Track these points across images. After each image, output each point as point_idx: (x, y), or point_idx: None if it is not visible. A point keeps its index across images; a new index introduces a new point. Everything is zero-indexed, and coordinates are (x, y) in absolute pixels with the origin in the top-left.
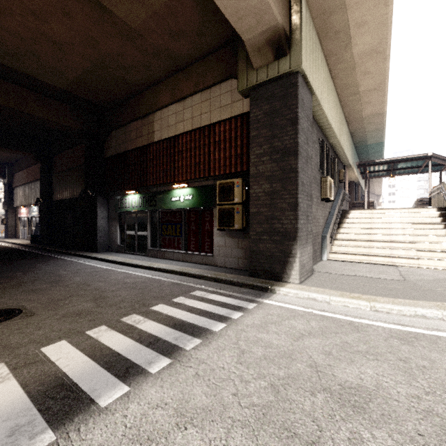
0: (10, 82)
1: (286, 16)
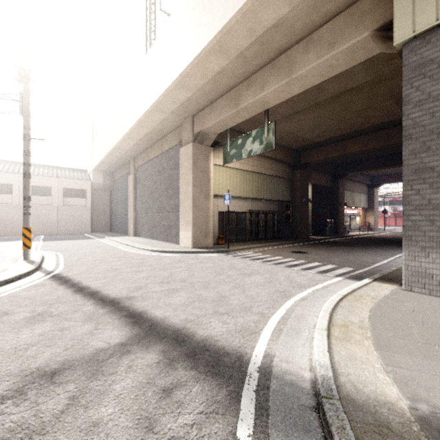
0: (382, 130)
1: (384, 8)
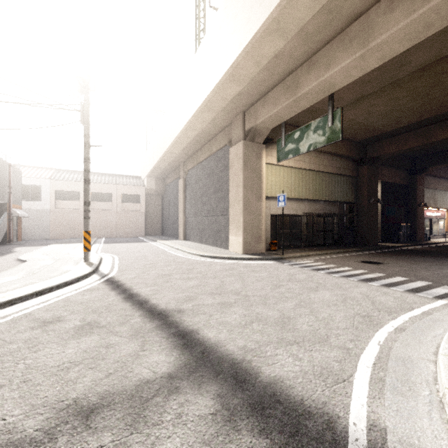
0: None
1: None
